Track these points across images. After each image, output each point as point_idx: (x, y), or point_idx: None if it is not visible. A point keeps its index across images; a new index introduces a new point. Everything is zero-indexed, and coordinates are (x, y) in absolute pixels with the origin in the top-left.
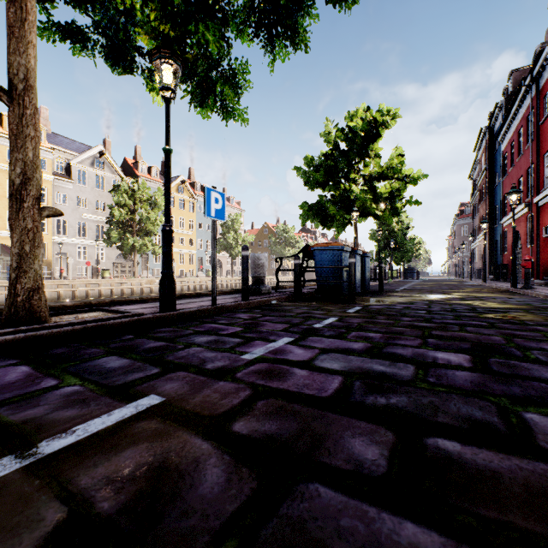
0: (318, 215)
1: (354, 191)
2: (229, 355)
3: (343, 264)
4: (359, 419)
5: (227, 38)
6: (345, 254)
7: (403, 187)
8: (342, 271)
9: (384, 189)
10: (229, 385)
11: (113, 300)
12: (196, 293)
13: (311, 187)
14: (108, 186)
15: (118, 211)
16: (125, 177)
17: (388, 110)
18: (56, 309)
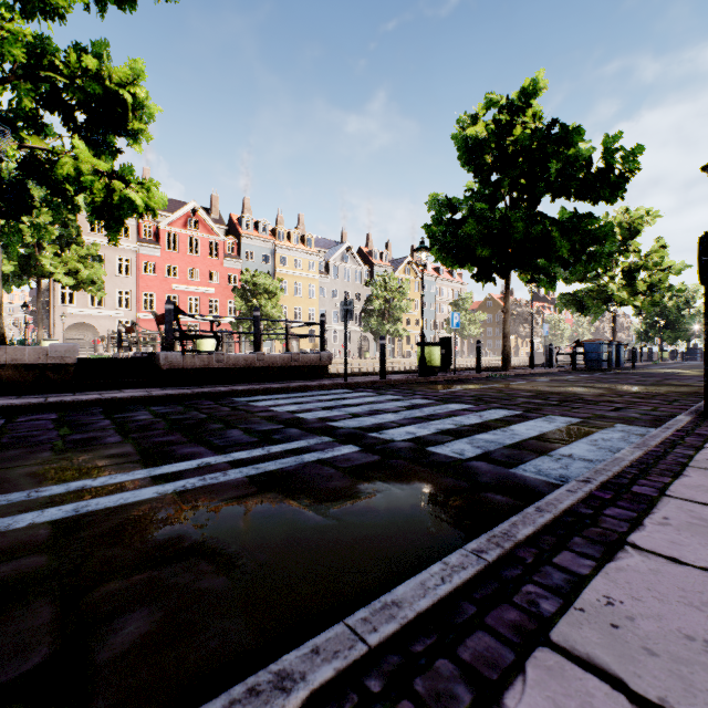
0: (574, 305)
1: (612, 289)
2: (576, 376)
3: (603, 351)
4: (609, 378)
5: (556, 273)
6: (604, 346)
7: (665, 276)
8: (603, 355)
9: (642, 284)
10: (583, 377)
11: (497, 367)
12: (517, 366)
13: (569, 283)
14: (352, 276)
15: (378, 302)
16: (364, 267)
17: (647, 212)
18: (487, 369)
